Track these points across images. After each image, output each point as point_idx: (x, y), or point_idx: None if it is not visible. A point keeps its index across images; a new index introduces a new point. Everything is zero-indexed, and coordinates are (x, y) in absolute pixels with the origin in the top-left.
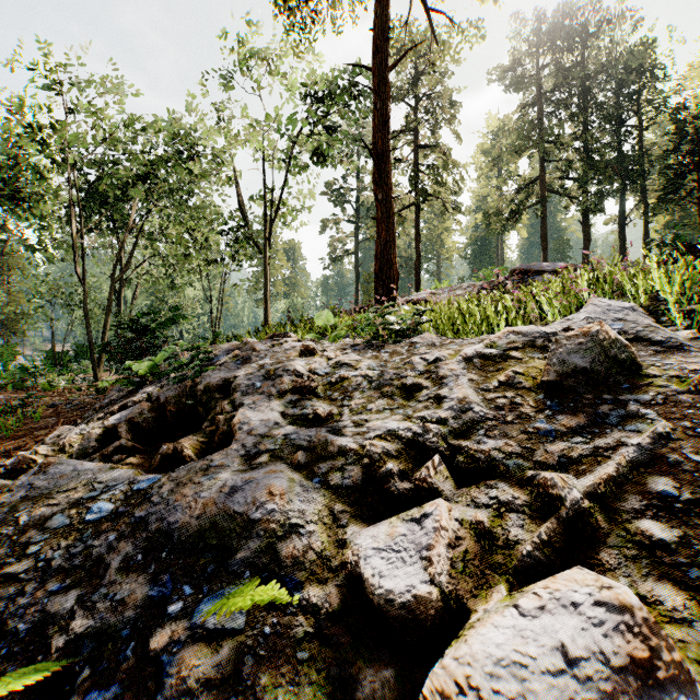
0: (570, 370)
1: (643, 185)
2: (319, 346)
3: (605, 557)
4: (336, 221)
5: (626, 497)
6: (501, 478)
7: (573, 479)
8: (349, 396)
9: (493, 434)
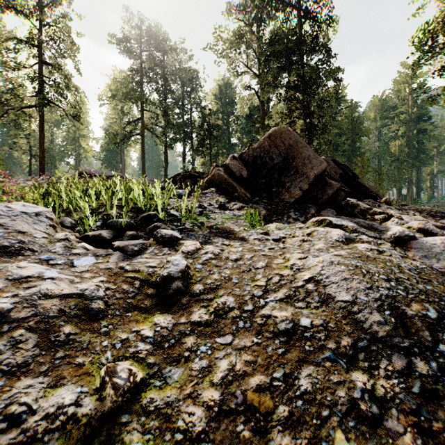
0: None
1: (192, 140)
2: None
3: None
4: None
5: None
6: None
7: None
8: None
9: None
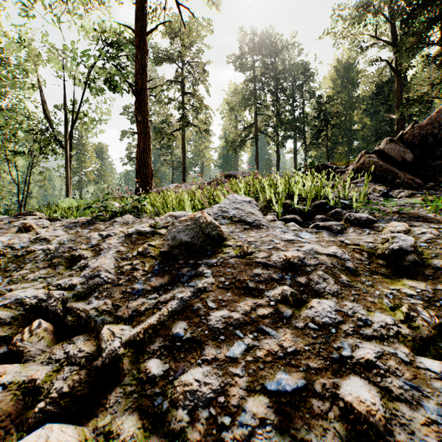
0: (177, 243)
1: (304, 134)
2: (50, 223)
3: (112, 396)
4: (132, 133)
5: (156, 340)
6: (90, 332)
7: (128, 330)
8: (23, 267)
9: (102, 296)
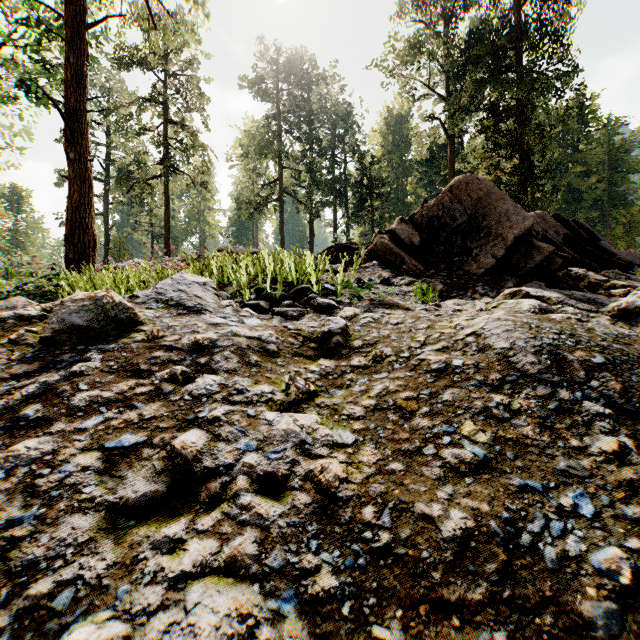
0: (67, 327)
1: (347, 202)
2: None
3: None
4: None
5: None
6: None
7: None
8: None
9: None
